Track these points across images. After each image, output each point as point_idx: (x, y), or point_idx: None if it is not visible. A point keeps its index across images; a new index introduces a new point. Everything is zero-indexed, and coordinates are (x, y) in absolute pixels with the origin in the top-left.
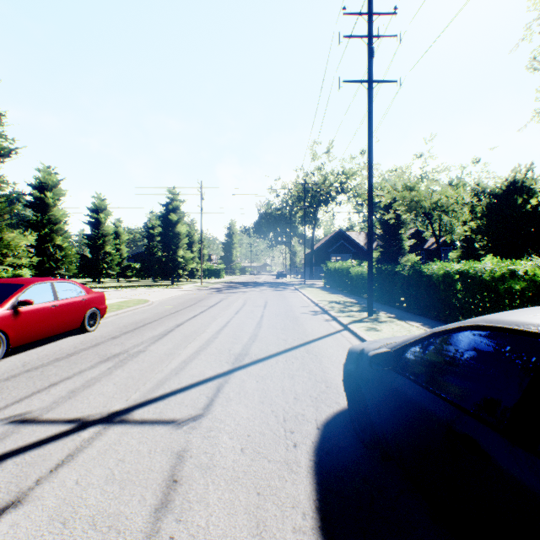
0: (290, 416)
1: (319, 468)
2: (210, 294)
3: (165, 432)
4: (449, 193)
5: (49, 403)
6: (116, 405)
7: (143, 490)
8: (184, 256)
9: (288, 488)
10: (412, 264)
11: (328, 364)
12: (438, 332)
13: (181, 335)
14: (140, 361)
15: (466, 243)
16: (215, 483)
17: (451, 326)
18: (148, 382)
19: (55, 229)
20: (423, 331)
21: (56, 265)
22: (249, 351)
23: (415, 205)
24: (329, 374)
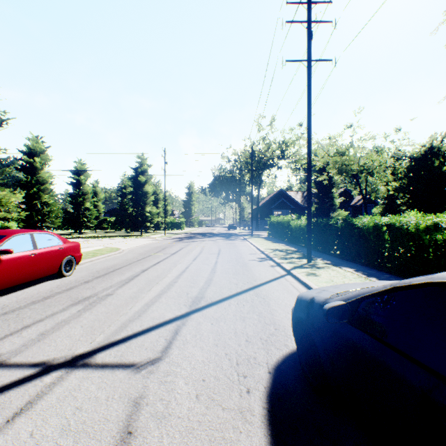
0: (243, 359)
1: (272, 417)
2: (172, 243)
3: (124, 377)
4: (374, 158)
5: (18, 346)
6: (80, 348)
7: (96, 444)
8: (151, 211)
9: (242, 441)
10: (344, 218)
11: (275, 307)
12: (400, 287)
13: (146, 279)
14: (107, 304)
15: (387, 200)
16: (169, 436)
17: (417, 282)
18: (113, 325)
19: (42, 188)
20: (357, 276)
21: (43, 219)
22: (204, 294)
23: (345, 168)
24: (277, 316)
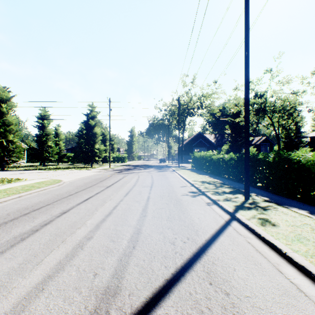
0: None
1: None
2: (112, 175)
3: None
4: (289, 100)
5: None
6: None
7: None
8: (99, 148)
9: None
10: (277, 152)
11: None
12: None
13: (53, 232)
14: None
15: (286, 139)
16: None
17: None
18: None
19: (8, 129)
20: None
21: (8, 154)
22: (123, 278)
23: (262, 110)
24: None
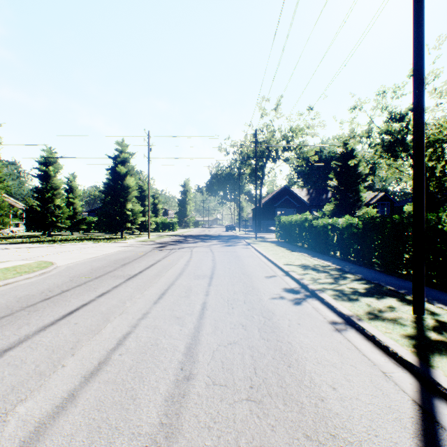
0: None
1: None
2: (148, 252)
3: None
4: None
5: None
6: None
7: None
8: (133, 209)
9: None
10: None
11: None
12: None
13: None
14: None
15: None
16: None
17: None
18: None
19: None
20: None
21: None
22: None
23: (399, 143)
24: None
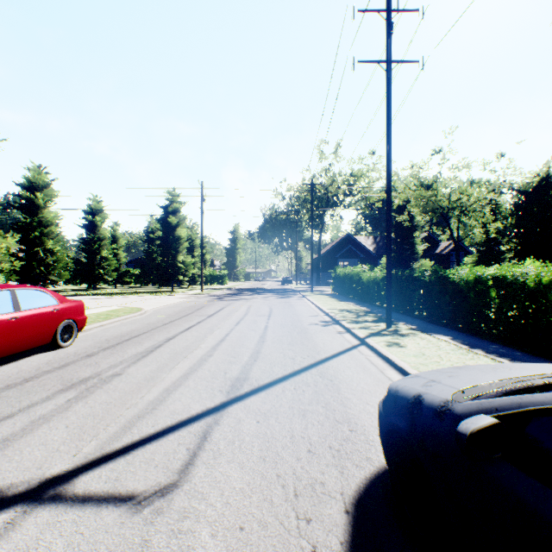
0: (304, 486)
1: None
2: (210, 302)
3: (114, 521)
4: (469, 192)
5: None
6: (56, 465)
7: None
8: (184, 261)
9: None
10: (434, 269)
11: (348, 394)
12: None
13: (170, 352)
14: (111, 389)
15: (482, 247)
16: None
17: None
18: (113, 423)
19: (45, 232)
20: (455, 346)
21: (46, 270)
22: (249, 374)
23: (432, 205)
24: (351, 409)
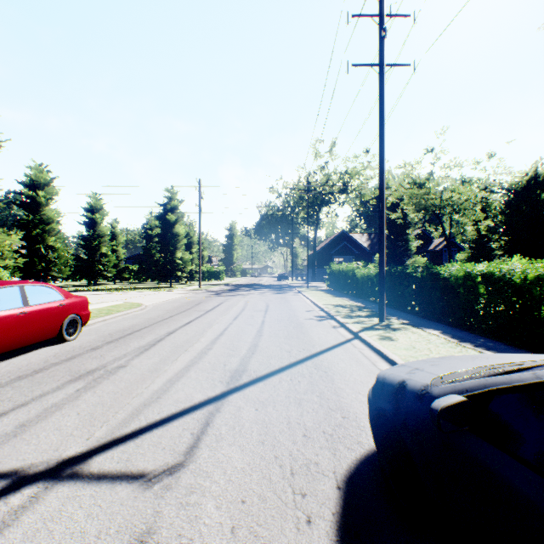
0: (300, 466)
1: None
2: (208, 298)
3: (128, 496)
4: (461, 190)
5: None
6: (71, 447)
7: None
8: (182, 257)
9: None
10: (425, 265)
11: (342, 384)
12: None
13: (171, 345)
14: (117, 380)
15: (474, 244)
16: None
17: None
18: (121, 411)
19: (47, 229)
20: (445, 340)
21: (48, 267)
22: (247, 366)
23: (425, 203)
24: (344, 398)
